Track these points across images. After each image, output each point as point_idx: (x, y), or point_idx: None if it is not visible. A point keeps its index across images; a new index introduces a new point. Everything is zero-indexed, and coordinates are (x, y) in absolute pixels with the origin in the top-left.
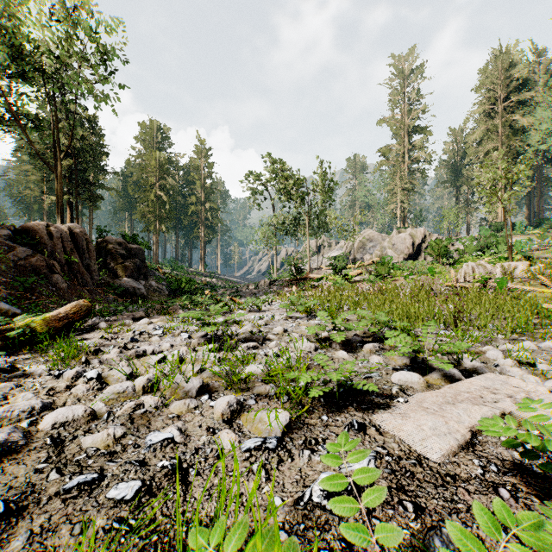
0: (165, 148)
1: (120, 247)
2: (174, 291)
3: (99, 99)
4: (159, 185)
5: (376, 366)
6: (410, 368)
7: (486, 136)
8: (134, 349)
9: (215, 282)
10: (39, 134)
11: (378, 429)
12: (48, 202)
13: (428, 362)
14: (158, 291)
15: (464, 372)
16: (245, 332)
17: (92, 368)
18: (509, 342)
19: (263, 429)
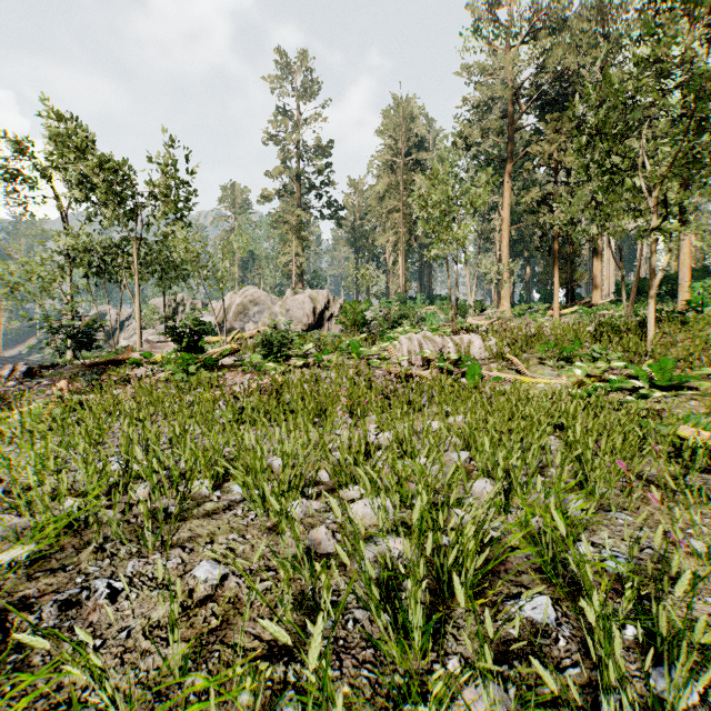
0: None
1: None
2: None
3: None
4: None
5: None
6: None
7: (389, 192)
8: None
9: None
10: None
11: None
12: None
13: None
14: None
15: None
16: None
17: None
18: None
19: None
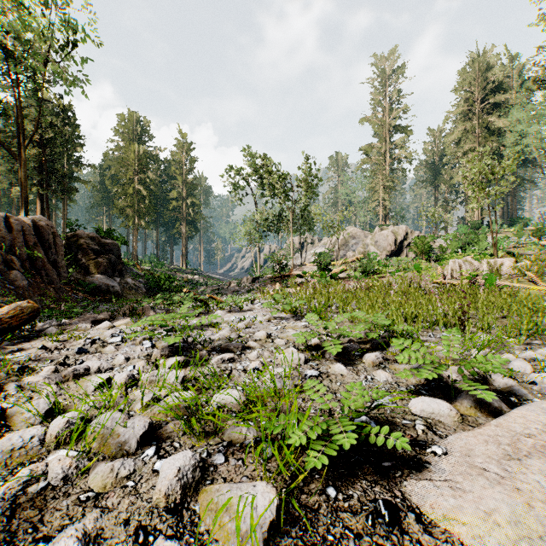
0: (145, 142)
1: (92, 241)
2: (153, 289)
3: (69, 83)
4: (139, 179)
5: (384, 385)
6: (428, 389)
7: (464, 137)
8: (71, 367)
9: (196, 279)
10: (6, 122)
11: (419, 517)
12: (16, 194)
13: (452, 382)
14: (134, 288)
15: (496, 393)
16: (222, 338)
17: (3, 398)
18: (525, 348)
19: (232, 531)
